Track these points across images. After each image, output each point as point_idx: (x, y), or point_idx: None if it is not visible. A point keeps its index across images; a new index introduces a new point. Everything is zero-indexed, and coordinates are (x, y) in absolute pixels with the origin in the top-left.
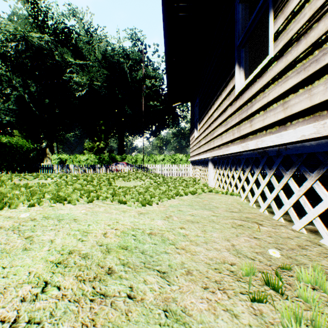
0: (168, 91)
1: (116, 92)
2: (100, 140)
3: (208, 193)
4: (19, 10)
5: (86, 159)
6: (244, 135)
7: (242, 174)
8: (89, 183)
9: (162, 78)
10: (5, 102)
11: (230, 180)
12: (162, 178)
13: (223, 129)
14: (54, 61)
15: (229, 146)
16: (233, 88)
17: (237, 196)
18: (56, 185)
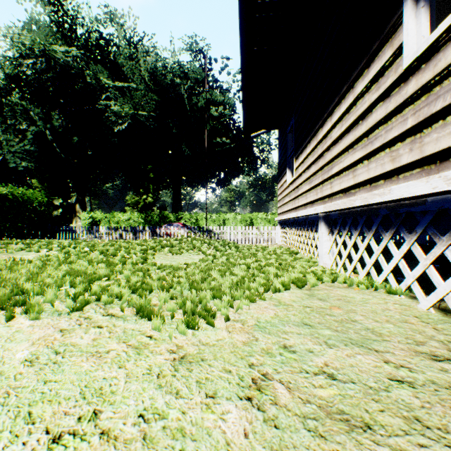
0: (244, 110)
1: (170, 125)
2: (148, 192)
3: (331, 285)
4: (38, 15)
5: (127, 218)
6: (443, 153)
7: (418, 248)
8: (106, 259)
9: (233, 104)
10: (22, 142)
11: (377, 257)
12: (234, 248)
13: (358, 155)
14: (84, 84)
15: (379, 186)
16: (394, 57)
17: (400, 295)
18: (42, 263)
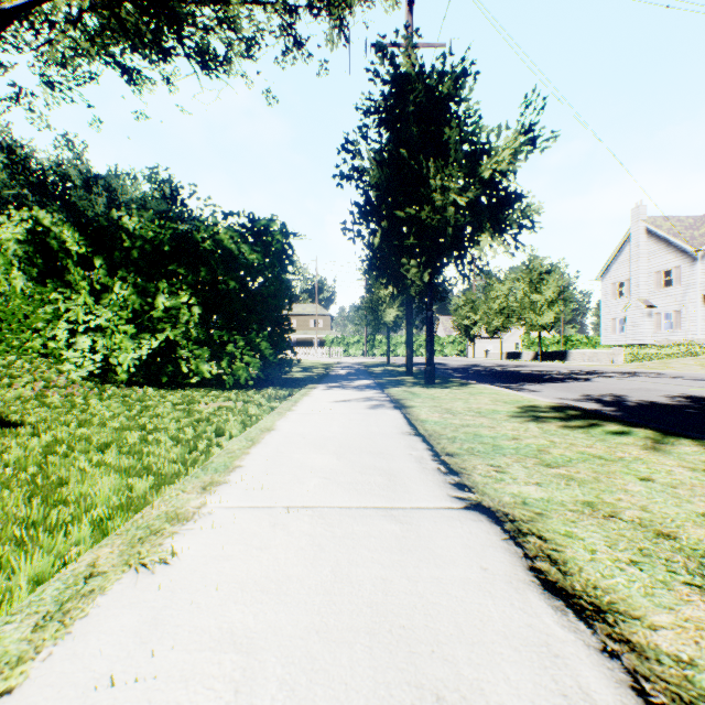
0: None
1: None
2: None
3: None
4: None
5: None
6: None
7: None
8: None
9: None
10: None
11: None
12: None
13: None
14: None
15: None
16: None
17: None
18: None
